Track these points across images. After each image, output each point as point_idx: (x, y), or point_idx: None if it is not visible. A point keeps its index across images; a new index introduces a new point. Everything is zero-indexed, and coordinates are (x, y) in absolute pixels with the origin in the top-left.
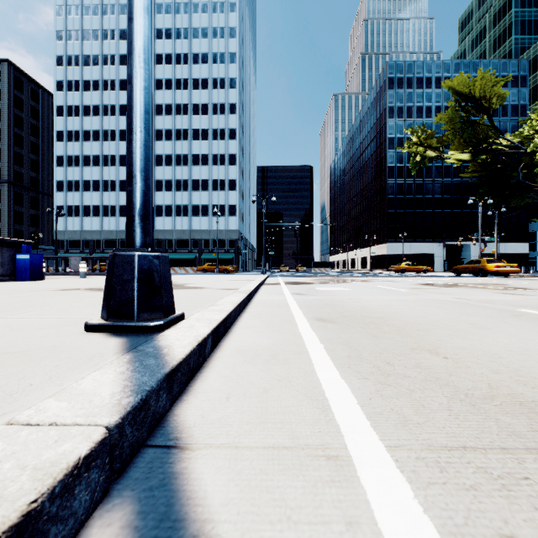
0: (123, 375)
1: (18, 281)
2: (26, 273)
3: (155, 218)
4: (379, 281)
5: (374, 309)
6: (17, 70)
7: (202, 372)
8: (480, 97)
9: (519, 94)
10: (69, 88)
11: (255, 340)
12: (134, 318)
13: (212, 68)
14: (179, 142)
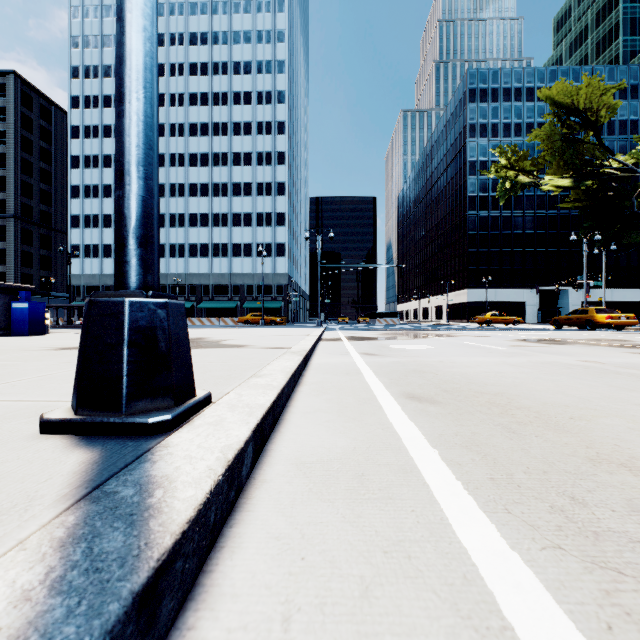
0: (19, 609)
1: (14, 336)
2: (24, 326)
3: (188, 259)
4: (465, 335)
5: (482, 379)
6: (25, 83)
7: (233, 525)
8: (585, 109)
9: (628, 107)
10: (86, 105)
11: (324, 440)
12: (120, 409)
13: (256, 79)
14: (217, 168)
